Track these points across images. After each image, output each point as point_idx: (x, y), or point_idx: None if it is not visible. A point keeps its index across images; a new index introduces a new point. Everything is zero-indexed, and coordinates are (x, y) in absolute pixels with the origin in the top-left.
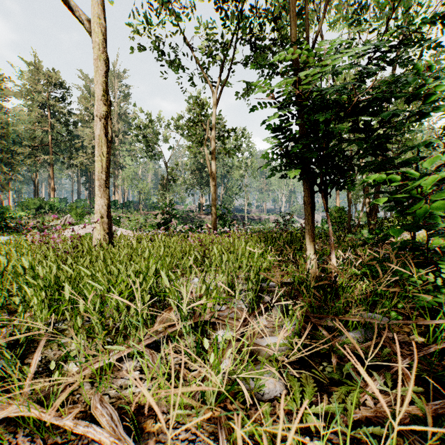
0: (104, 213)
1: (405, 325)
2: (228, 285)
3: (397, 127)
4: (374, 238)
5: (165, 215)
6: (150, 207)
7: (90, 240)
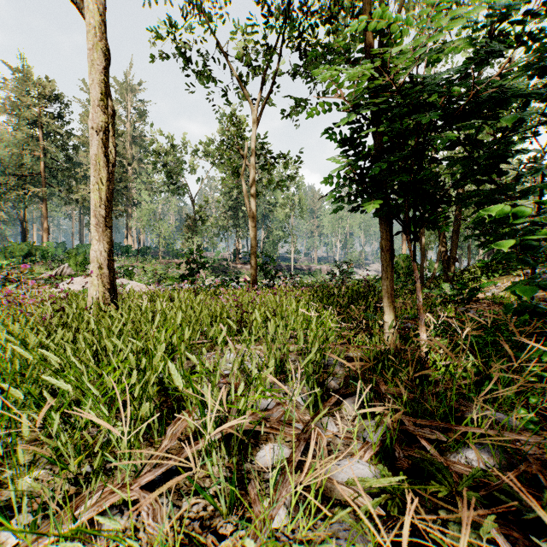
0: (104, 262)
1: (545, 432)
2: (276, 365)
3: (523, 139)
4: (457, 294)
5: (191, 265)
6: (173, 254)
7: (84, 299)
